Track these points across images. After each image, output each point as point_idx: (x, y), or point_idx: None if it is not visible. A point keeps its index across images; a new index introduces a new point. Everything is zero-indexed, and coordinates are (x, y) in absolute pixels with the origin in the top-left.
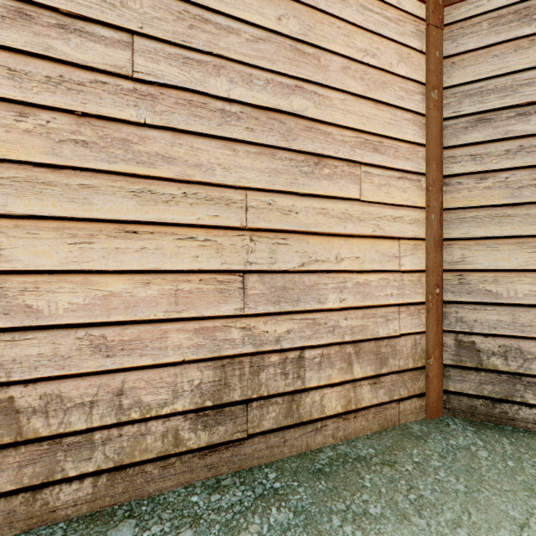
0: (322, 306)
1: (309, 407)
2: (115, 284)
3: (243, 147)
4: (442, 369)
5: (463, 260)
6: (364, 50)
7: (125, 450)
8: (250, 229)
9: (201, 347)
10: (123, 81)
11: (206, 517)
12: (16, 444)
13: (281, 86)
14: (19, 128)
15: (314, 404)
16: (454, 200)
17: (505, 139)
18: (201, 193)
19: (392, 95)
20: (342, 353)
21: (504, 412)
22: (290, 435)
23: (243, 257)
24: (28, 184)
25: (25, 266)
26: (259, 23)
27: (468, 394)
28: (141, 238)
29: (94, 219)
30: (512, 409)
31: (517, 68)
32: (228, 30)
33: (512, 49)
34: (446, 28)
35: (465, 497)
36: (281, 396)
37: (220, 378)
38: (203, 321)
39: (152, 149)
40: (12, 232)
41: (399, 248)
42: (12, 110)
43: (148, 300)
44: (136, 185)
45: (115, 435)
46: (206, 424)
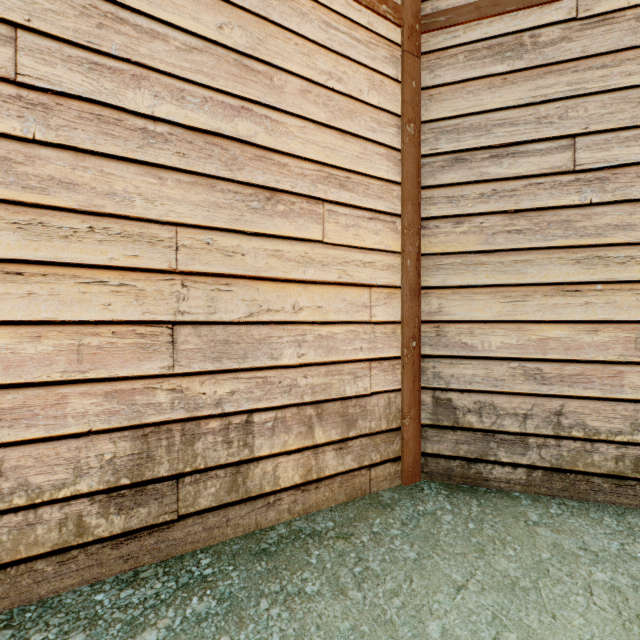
0: (275, 362)
1: (259, 479)
2: None
3: (172, 175)
4: (419, 430)
5: (440, 311)
6: (328, 73)
7: (4, 545)
8: (182, 273)
9: (115, 413)
10: (2, 85)
11: (107, 617)
12: None
13: (223, 106)
14: None
15: (266, 475)
16: (431, 245)
17: (480, 182)
18: (115, 228)
19: (362, 125)
20: (300, 416)
21: (479, 472)
22: (234, 513)
23: (172, 306)
24: None
25: None
26: (193, 29)
27: (445, 456)
28: (29, 281)
29: None
30: (487, 468)
31: (491, 107)
32: (152, 34)
33: (486, 87)
34: (424, 56)
35: (413, 565)
36: (223, 468)
37: (141, 451)
38: (118, 382)
39: (44, 171)
40: None
41: (371, 296)
42: None
43: (39, 357)
44: (22, 215)
45: None
46: (122, 506)
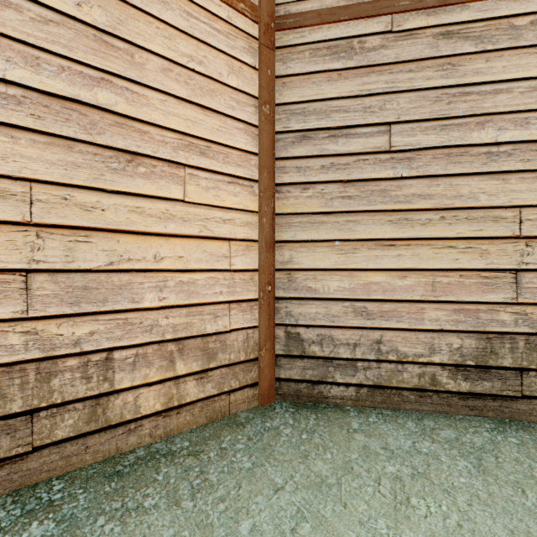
0: (136, 305)
1: (120, 409)
2: None
3: (26, 135)
4: (274, 359)
5: (291, 261)
6: (189, 56)
7: None
8: (37, 225)
9: None
10: None
11: None
12: None
13: (82, 76)
14: None
15: (126, 405)
16: (284, 206)
17: (321, 156)
18: None
19: (222, 103)
20: (162, 352)
21: (321, 392)
22: (94, 440)
23: (26, 255)
24: None
25: None
26: (50, 3)
27: (295, 380)
28: None
29: None
30: (326, 388)
31: (329, 96)
32: (3, 3)
33: (326, 79)
34: (279, 50)
35: (245, 473)
36: (82, 401)
37: None
38: None
39: None
40: None
41: (230, 248)
42: None
43: None
44: None
45: None
46: None
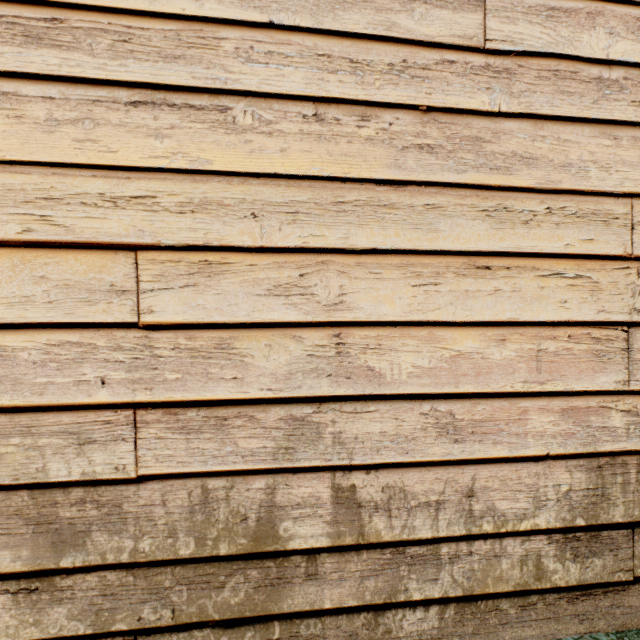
0: None
1: None
2: (463, 341)
3: (626, 132)
4: None
5: None
6: None
7: (475, 574)
8: (637, 259)
9: (569, 436)
10: (473, 56)
11: None
12: (357, 547)
13: None
14: (360, 136)
15: None
16: None
17: None
18: (569, 207)
19: None
20: None
21: None
22: None
23: (626, 302)
24: (369, 209)
25: (366, 316)
26: None
27: None
28: (495, 276)
29: (439, 252)
30: None
31: None
32: None
33: None
34: None
35: None
36: None
37: (595, 486)
38: (573, 397)
39: (507, 148)
40: (353, 272)
41: None
42: (353, 113)
43: (503, 364)
44: (489, 201)
45: (464, 551)
46: (576, 552)
